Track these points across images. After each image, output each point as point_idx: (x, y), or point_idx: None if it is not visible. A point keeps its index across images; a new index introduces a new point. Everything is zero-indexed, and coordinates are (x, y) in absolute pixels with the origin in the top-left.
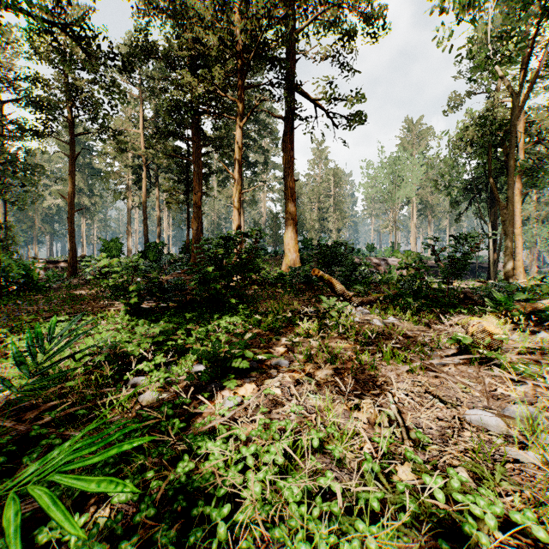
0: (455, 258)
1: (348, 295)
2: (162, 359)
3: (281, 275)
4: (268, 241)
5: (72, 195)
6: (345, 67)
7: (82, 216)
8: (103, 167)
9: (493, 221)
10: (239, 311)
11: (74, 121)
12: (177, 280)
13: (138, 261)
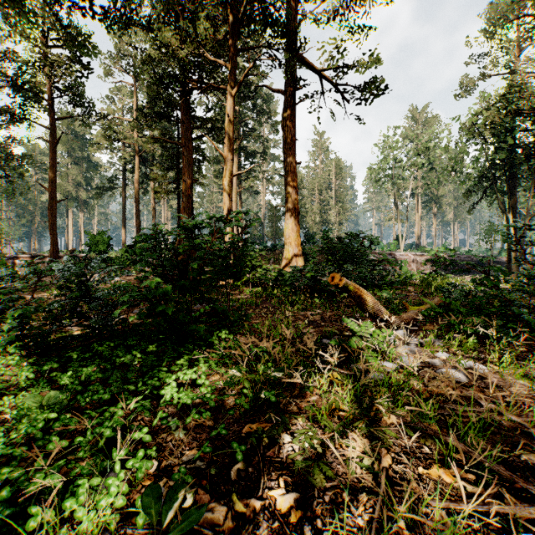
0: None
1: (384, 313)
2: None
3: (281, 275)
4: (267, 234)
5: (53, 184)
6: (355, 30)
7: (80, 210)
8: (101, 160)
9: (513, 212)
10: (213, 343)
11: (53, 103)
12: (107, 294)
13: (122, 256)
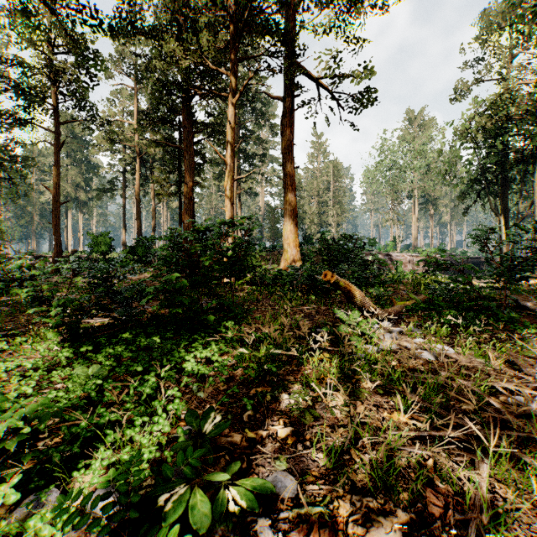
0: (521, 256)
1: (371, 306)
2: (10, 497)
3: (280, 274)
4: (266, 235)
5: (57, 186)
6: (351, 40)
7: (80, 211)
8: (100, 162)
9: (505, 214)
10: (221, 332)
11: (57, 107)
12: (131, 288)
13: (125, 257)
